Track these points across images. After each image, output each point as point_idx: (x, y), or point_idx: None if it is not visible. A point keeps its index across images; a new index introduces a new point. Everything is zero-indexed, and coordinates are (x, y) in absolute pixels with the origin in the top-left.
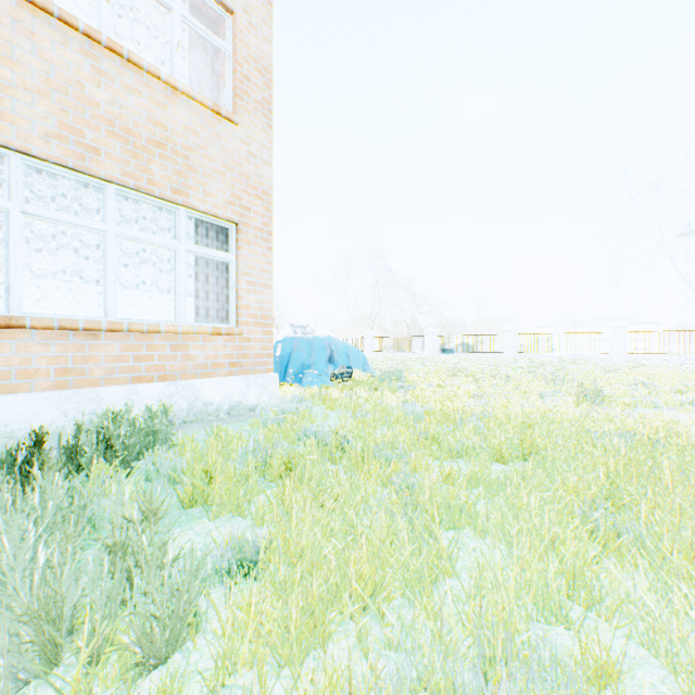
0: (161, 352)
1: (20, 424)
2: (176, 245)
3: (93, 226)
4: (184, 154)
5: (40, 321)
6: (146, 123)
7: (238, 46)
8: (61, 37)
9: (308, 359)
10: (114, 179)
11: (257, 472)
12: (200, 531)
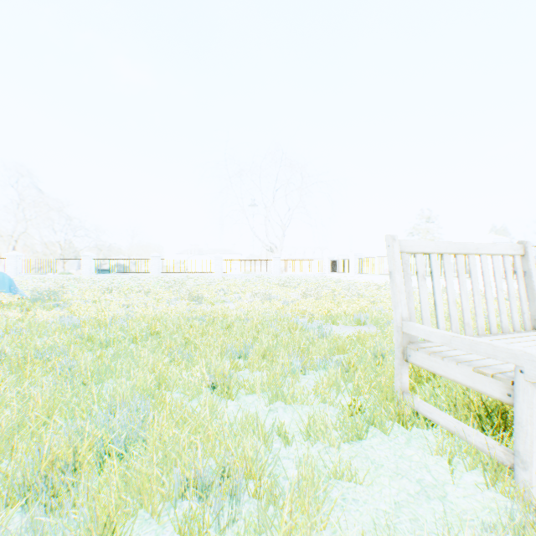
0: None
1: None
2: None
3: None
4: None
5: None
6: None
7: None
8: None
9: None
10: None
11: None
12: None
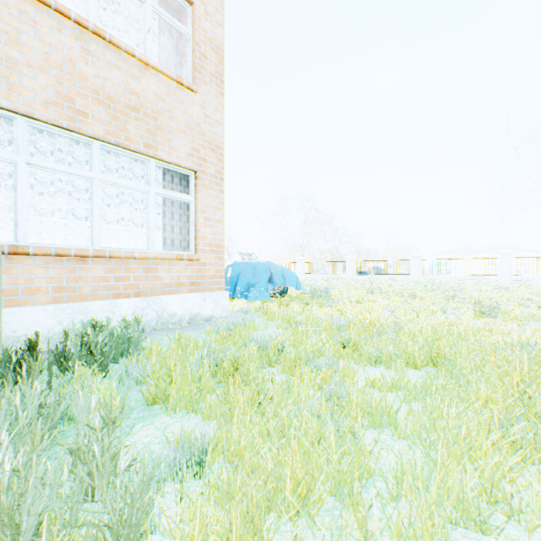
0: (136, 274)
1: (24, 330)
2: (148, 189)
3: (83, 174)
4: (153, 117)
5: (41, 250)
6: (124, 92)
7: (196, 30)
8: (57, 25)
9: (253, 280)
10: (99, 137)
11: (209, 374)
12: (159, 426)
